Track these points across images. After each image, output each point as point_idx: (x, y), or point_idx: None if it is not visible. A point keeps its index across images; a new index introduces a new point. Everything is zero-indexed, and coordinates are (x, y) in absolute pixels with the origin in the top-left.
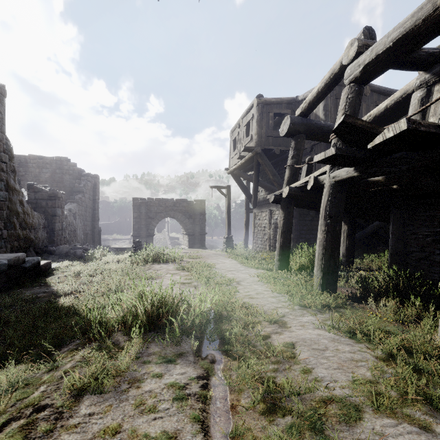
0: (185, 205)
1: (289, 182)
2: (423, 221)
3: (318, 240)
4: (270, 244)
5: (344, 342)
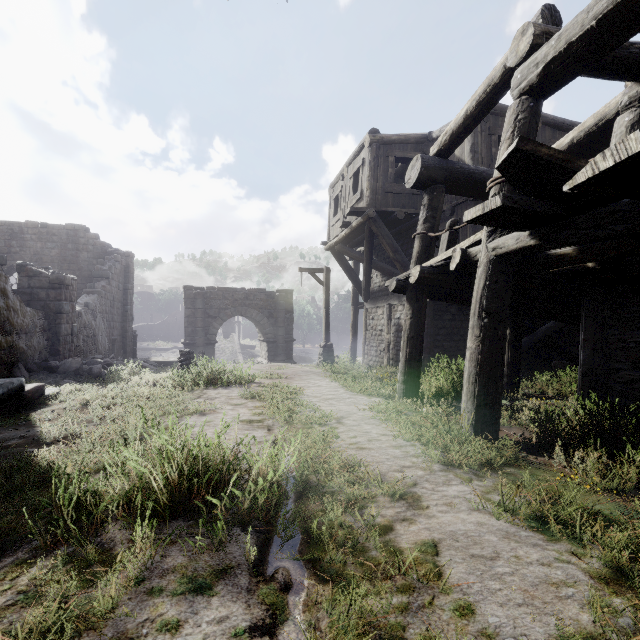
0: (262, 297)
1: (420, 260)
2: (635, 321)
3: (469, 352)
4: (389, 356)
5: (529, 540)
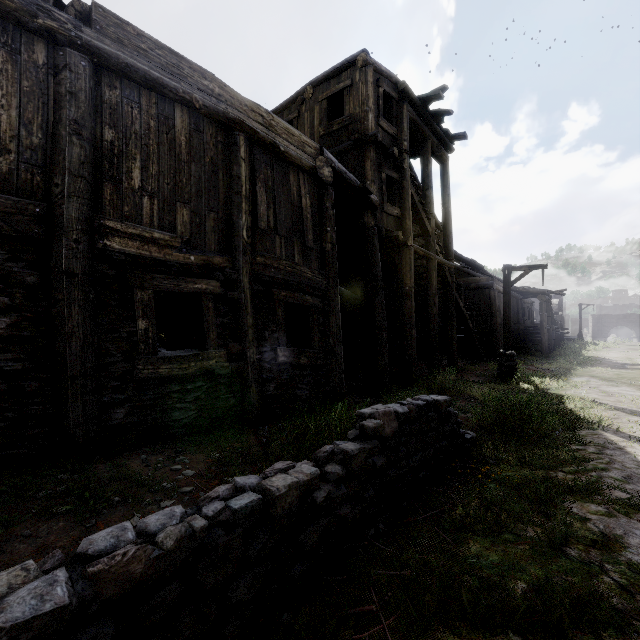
0: (634, 317)
1: None
2: None
3: None
4: None
5: None
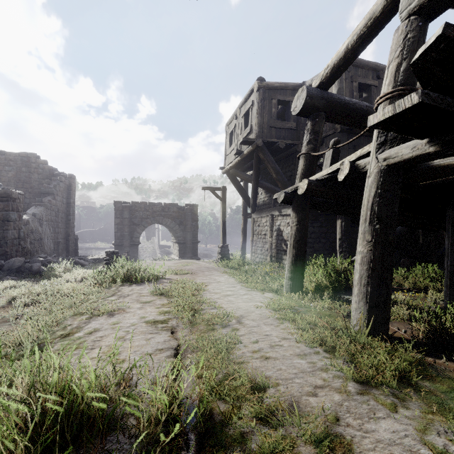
0: (175, 210)
1: (304, 175)
2: None
3: (360, 256)
4: (272, 254)
5: None
